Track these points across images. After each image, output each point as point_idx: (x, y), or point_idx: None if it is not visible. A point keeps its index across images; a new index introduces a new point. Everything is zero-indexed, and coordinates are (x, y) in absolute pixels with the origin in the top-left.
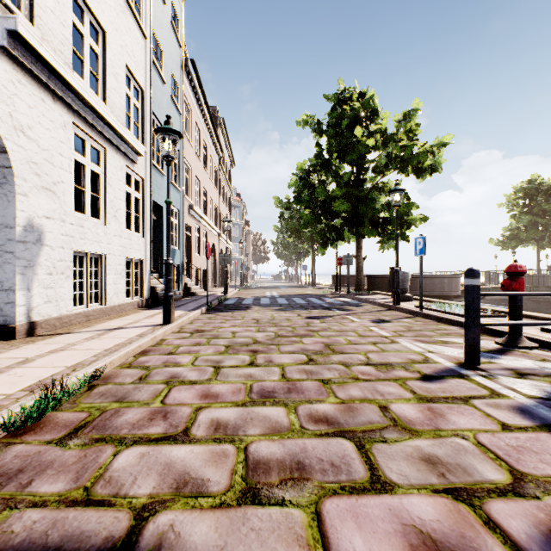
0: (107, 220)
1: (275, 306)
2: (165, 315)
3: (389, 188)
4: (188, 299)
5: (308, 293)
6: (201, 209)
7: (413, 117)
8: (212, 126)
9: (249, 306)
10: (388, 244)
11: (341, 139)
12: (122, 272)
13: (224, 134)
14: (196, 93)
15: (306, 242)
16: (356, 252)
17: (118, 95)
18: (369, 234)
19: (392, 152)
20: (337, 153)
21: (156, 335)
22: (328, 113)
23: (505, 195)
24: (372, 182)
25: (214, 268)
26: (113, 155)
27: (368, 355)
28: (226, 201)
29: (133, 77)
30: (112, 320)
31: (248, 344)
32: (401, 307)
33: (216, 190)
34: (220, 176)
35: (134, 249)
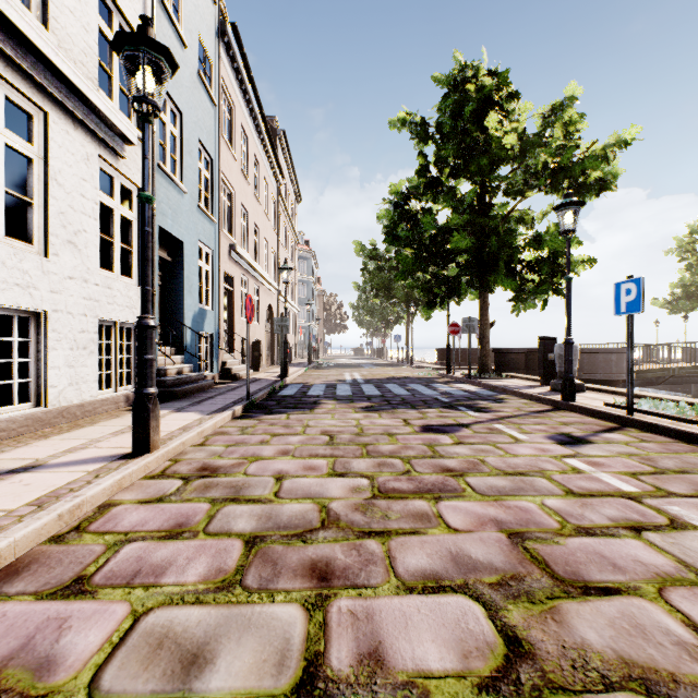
0: (49, 248)
1: (361, 401)
2: (137, 435)
3: (533, 216)
4: (224, 386)
5: (406, 375)
6: (251, 254)
7: (568, 110)
8: (268, 141)
9: (318, 400)
10: (526, 304)
11: (462, 138)
12: (90, 345)
13: (285, 155)
14: (242, 81)
15: (399, 303)
16: (480, 315)
17: (79, 25)
18: (506, 286)
19: (532, 166)
20: (449, 168)
21: (81, 499)
22: (437, 106)
23: (675, 237)
24: (501, 211)
25: (272, 339)
26: (65, 129)
27: (682, 610)
28: (289, 248)
29: (116, 7)
30: (43, 440)
31: (307, 532)
32: (582, 406)
33: (274, 230)
34: (281, 212)
35: (119, 304)
